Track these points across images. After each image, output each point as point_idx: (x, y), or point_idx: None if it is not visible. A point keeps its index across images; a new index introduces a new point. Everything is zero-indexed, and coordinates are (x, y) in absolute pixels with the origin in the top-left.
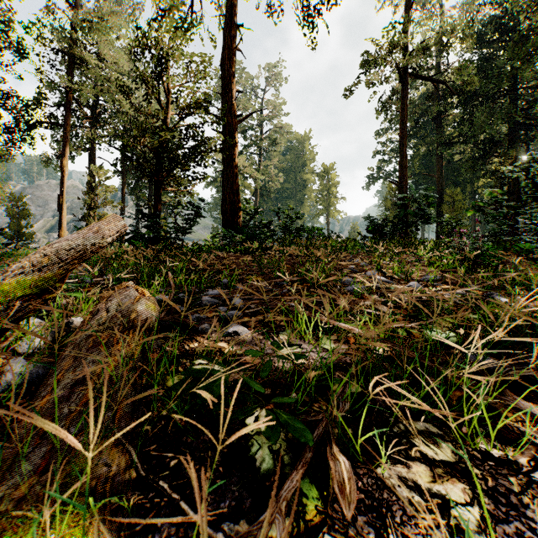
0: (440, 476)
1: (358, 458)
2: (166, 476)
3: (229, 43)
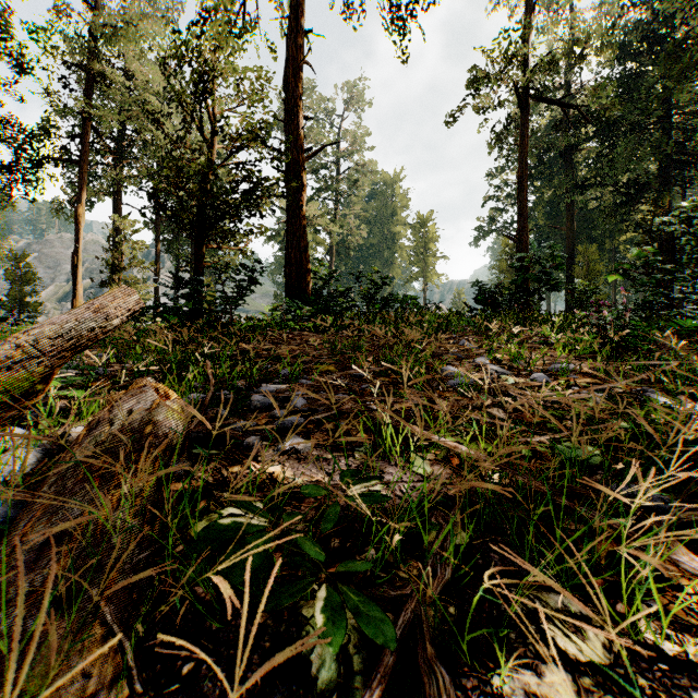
0: (588, 690)
1: (464, 659)
2: (175, 691)
3: (294, 54)
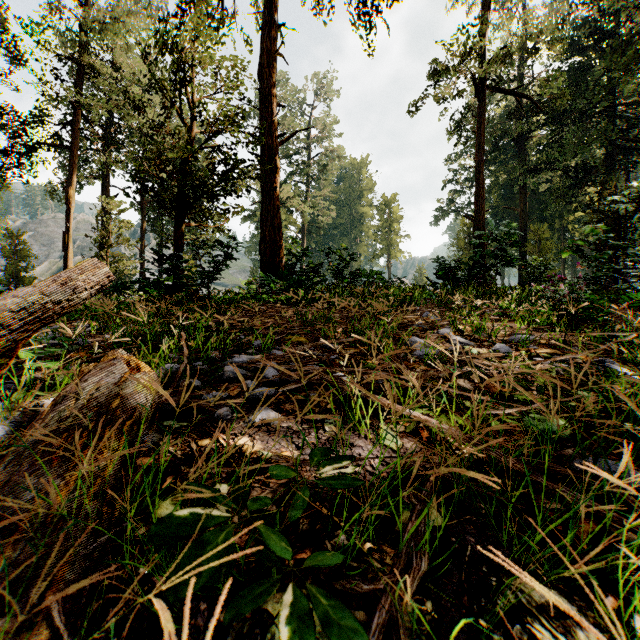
0: None
1: None
2: None
3: (268, 47)
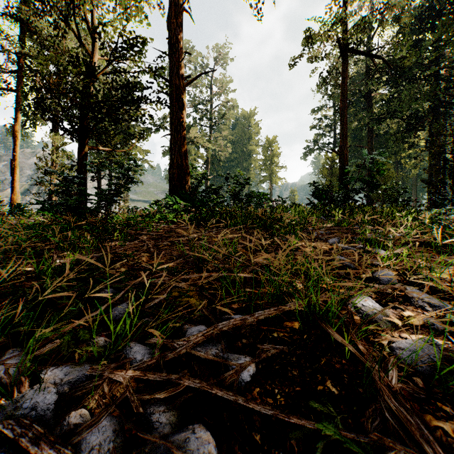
0: None
1: None
2: None
3: (176, 2)
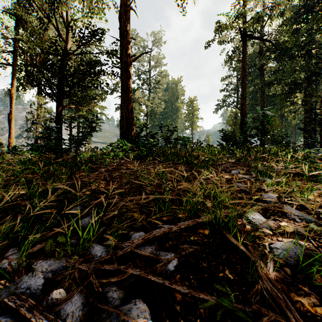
0: None
1: None
2: None
3: (125, 2)
